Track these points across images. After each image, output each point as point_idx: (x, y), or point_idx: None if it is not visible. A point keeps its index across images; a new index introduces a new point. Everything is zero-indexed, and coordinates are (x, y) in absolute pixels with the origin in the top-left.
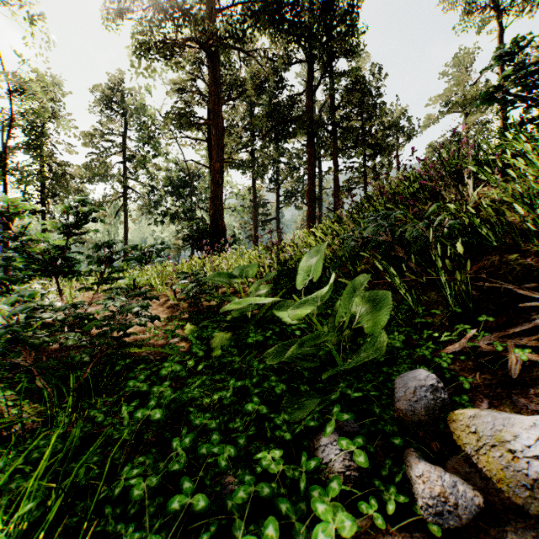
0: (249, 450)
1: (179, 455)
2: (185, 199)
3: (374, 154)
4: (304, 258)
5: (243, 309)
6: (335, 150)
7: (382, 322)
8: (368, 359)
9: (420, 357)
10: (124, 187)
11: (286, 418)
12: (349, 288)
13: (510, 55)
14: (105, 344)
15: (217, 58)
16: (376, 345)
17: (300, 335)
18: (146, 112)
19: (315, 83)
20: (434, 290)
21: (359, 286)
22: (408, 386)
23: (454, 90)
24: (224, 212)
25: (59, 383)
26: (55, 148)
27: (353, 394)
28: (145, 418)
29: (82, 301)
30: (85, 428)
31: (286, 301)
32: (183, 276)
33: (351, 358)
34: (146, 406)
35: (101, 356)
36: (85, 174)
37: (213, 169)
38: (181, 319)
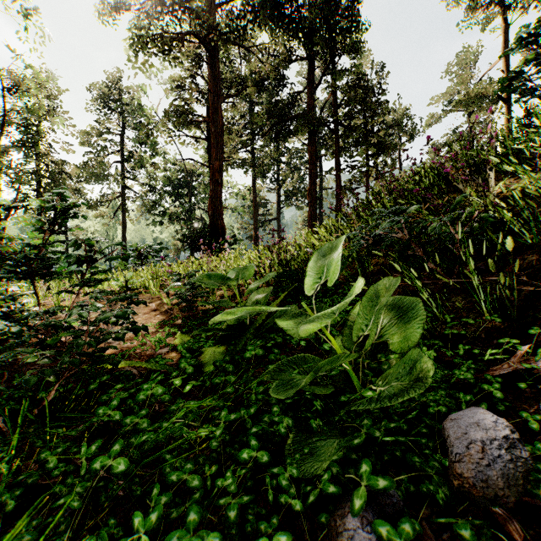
0: (244, 518)
1: (141, 540)
2: (184, 199)
3: (377, 153)
4: (313, 257)
5: (241, 316)
6: (337, 148)
7: (413, 337)
8: (409, 396)
9: (457, 379)
10: (122, 187)
11: (294, 473)
12: (369, 294)
13: (528, 41)
14: (70, 361)
15: (216, 54)
16: (415, 374)
17: (305, 345)
18: (144, 110)
19: (316, 82)
20: (459, 294)
21: (382, 292)
22: (469, 437)
23: (457, 89)
24: (224, 212)
25: (5, 415)
26: (51, 147)
27: (383, 438)
28: (107, 467)
29: (57, 307)
30: (30, 478)
31: (290, 306)
32: (176, 278)
33: (374, 383)
34: (108, 452)
35: (71, 374)
36: (82, 174)
37: (212, 168)
38: (174, 325)
